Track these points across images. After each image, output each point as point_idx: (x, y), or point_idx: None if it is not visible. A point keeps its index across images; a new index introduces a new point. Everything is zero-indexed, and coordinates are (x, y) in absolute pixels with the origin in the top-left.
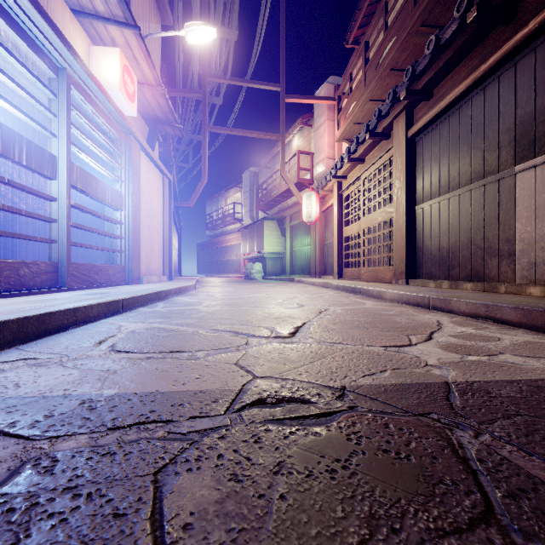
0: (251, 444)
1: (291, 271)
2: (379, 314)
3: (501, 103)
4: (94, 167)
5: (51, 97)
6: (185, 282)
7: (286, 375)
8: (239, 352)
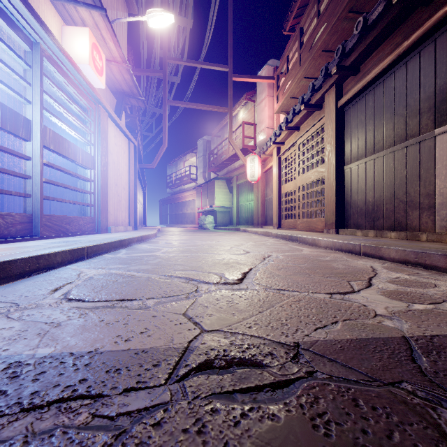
0: (193, 437)
1: (237, 222)
2: (317, 260)
3: (421, 75)
4: (69, 133)
5: (26, 68)
6: (147, 231)
7: (235, 329)
8: (189, 300)
